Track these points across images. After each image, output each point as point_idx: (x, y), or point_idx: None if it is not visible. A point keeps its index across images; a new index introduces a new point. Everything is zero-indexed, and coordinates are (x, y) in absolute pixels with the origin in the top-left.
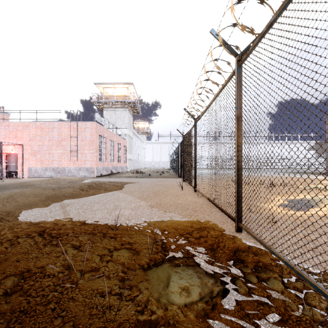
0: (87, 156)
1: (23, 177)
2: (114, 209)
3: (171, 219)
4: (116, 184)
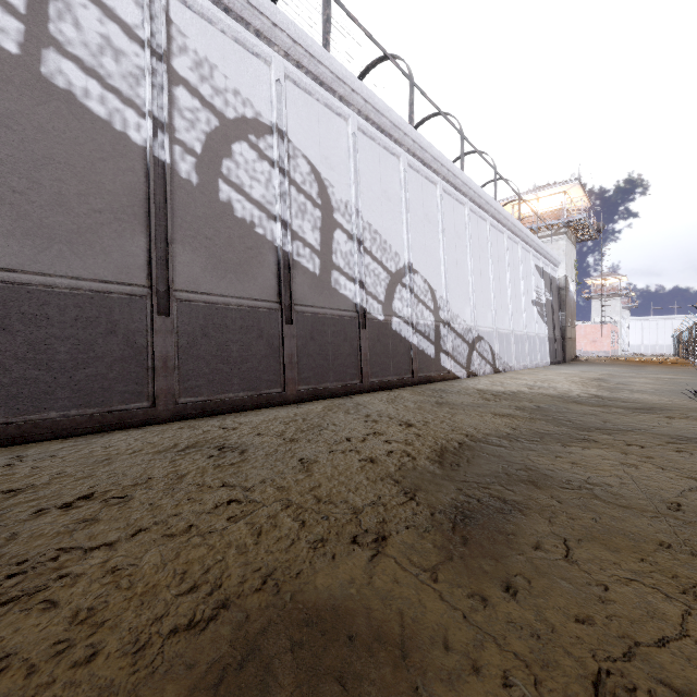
0: (604, 344)
1: None
2: None
3: None
4: None
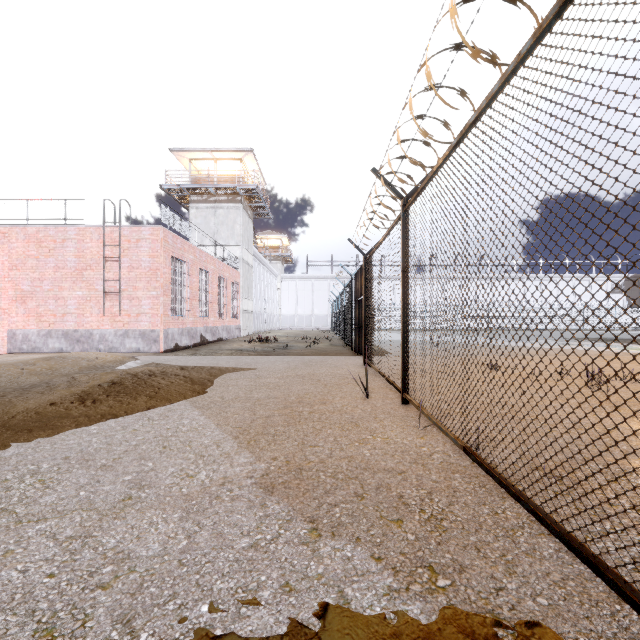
0: (144, 303)
1: None
2: (118, 507)
3: (343, 608)
4: (195, 374)
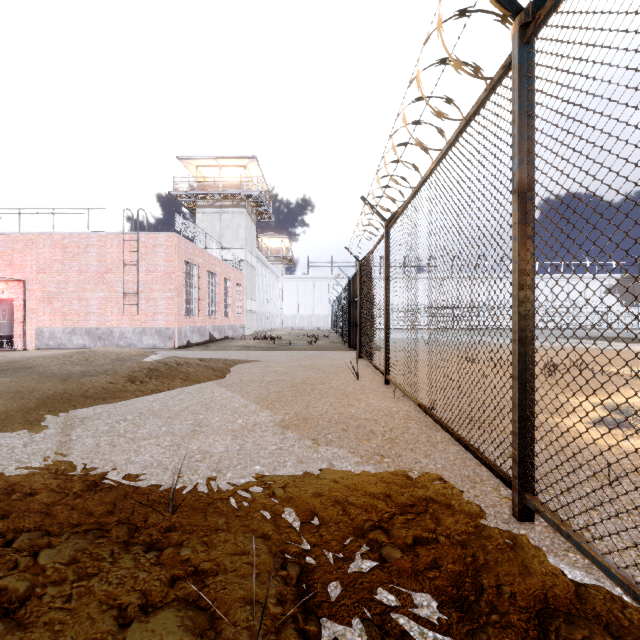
0: (159, 304)
1: (26, 348)
2: (190, 434)
3: (331, 467)
4: (213, 364)
